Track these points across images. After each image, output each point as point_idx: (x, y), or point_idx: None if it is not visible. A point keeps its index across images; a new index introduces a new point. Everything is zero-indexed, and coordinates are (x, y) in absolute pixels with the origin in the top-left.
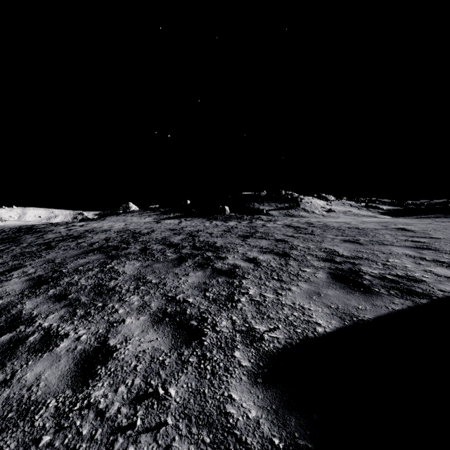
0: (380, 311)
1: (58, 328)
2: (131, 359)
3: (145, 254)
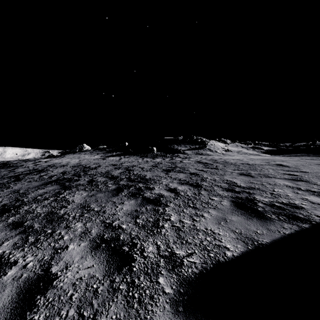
0: (275, 236)
1: (9, 255)
2: (68, 288)
3: (91, 185)
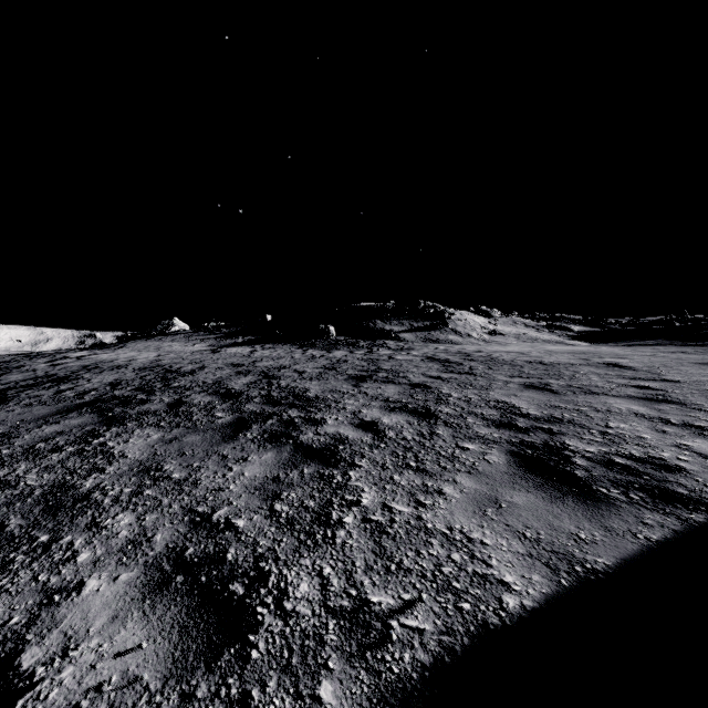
0: (625, 546)
1: None
2: None
3: (175, 413)
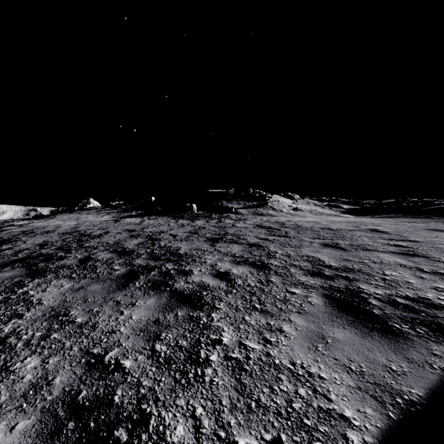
0: (428, 377)
1: None
2: None
3: (84, 267)
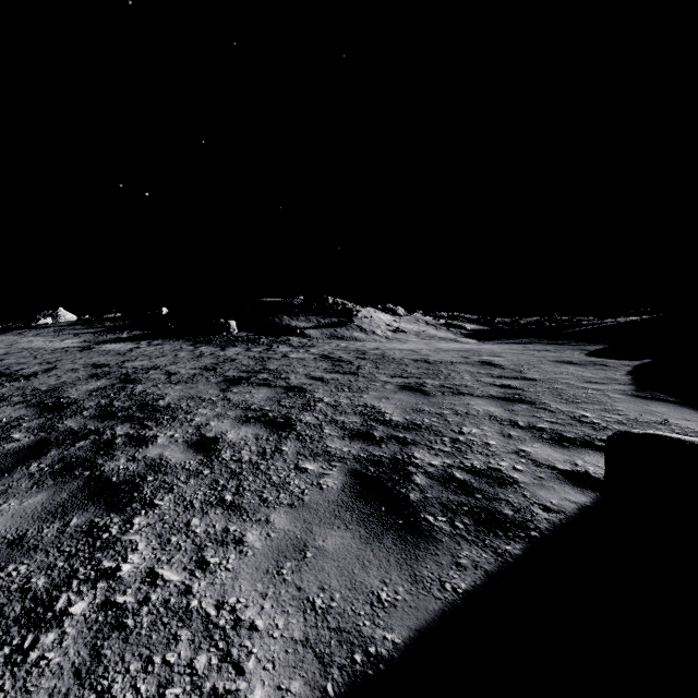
0: (426, 607)
1: None
2: None
3: None
